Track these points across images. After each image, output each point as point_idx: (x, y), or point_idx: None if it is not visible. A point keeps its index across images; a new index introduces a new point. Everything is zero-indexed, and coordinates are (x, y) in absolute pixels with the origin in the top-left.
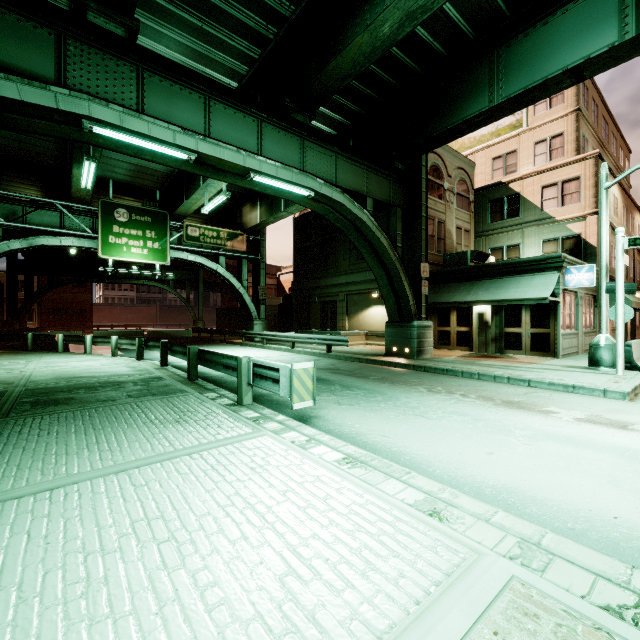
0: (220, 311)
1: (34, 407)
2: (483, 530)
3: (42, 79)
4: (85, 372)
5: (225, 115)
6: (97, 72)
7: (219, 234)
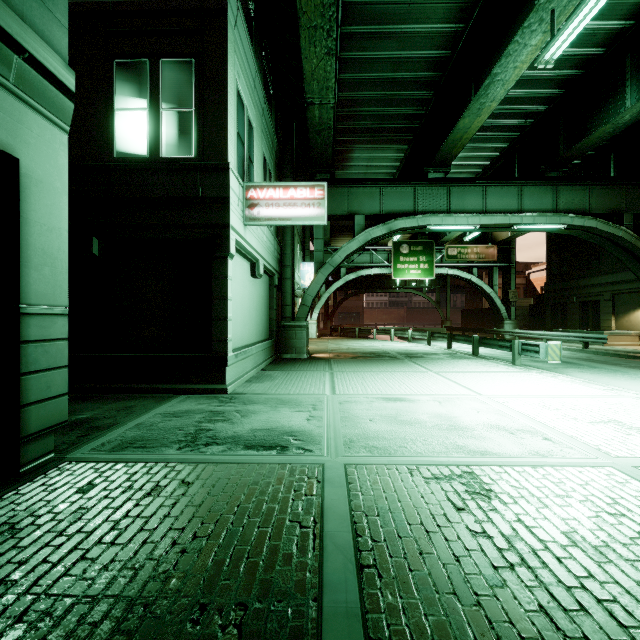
0: (465, 312)
1: (412, 357)
2: (630, 394)
3: (409, 211)
4: (408, 348)
5: (495, 192)
6: (429, 198)
7: (472, 250)
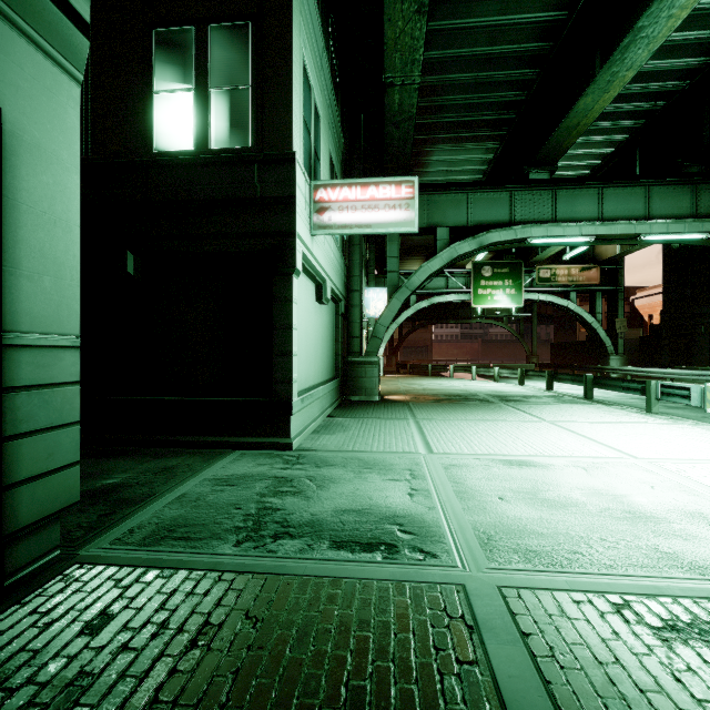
0: (555, 346)
1: (508, 401)
2: None
3: (503, 222)
4: (498, 389)
5: (615, 195)
6: (529, 205)
7: (570, 271)
